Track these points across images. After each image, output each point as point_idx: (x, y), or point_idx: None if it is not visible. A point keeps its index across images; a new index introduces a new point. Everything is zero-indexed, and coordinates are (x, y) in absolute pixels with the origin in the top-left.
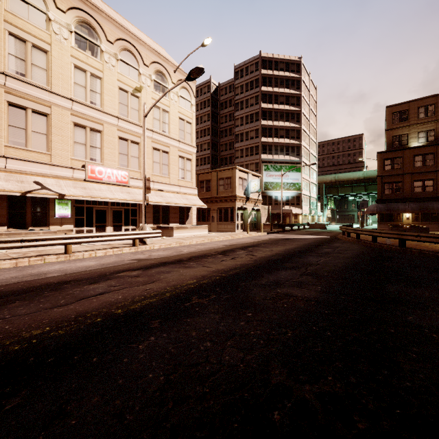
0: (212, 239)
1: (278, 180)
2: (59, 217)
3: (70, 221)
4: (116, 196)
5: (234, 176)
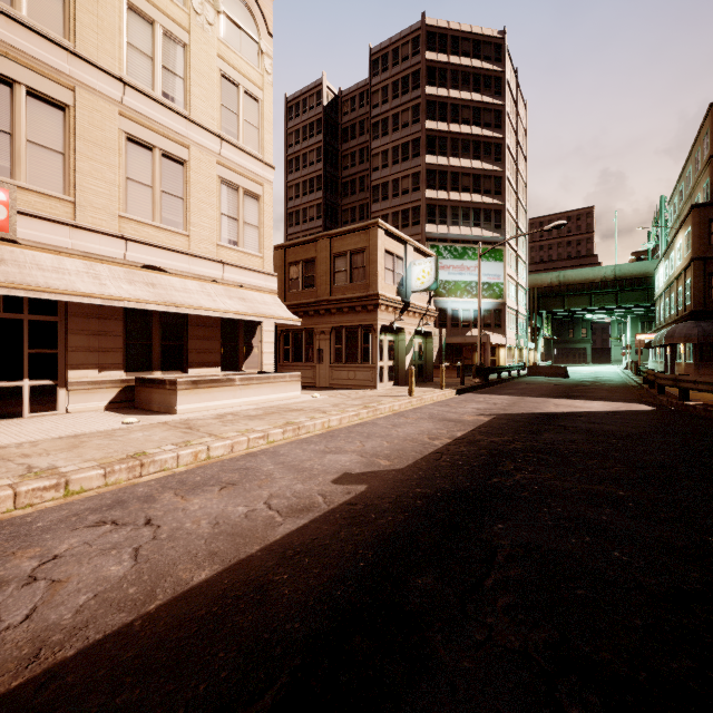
0: (303, 427)
1: (458, 277)
2: None
3: None
4: None
5: (374, 246)
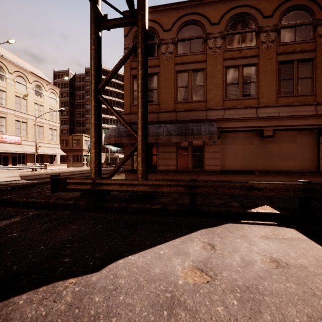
0: (69, 169)
1: None
2: None
3: None
4: (16, 150)
5: (82, 139)
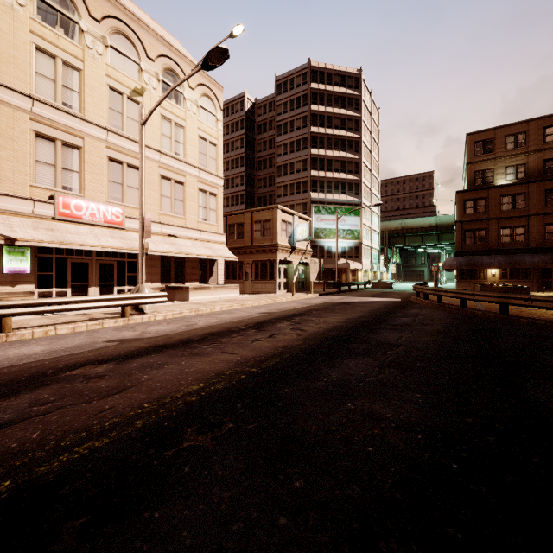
0: (244, 304)
1: (331, 226)
2: (9, 273)
3: (28, 278)
4: (102, 242)
5: (275, 218)
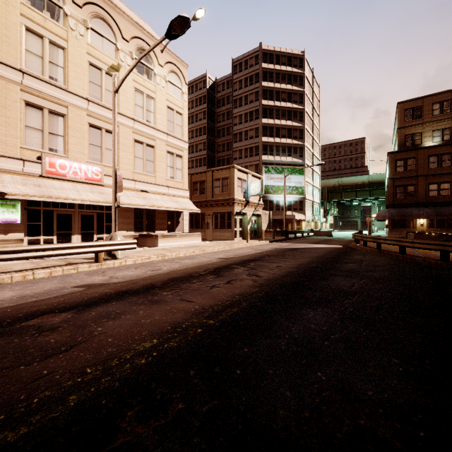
0: (205, 250)
1: (279, 184)
2: (2, 223)
3: (19, 228)
4: (83, 197)
5: (232, 176)
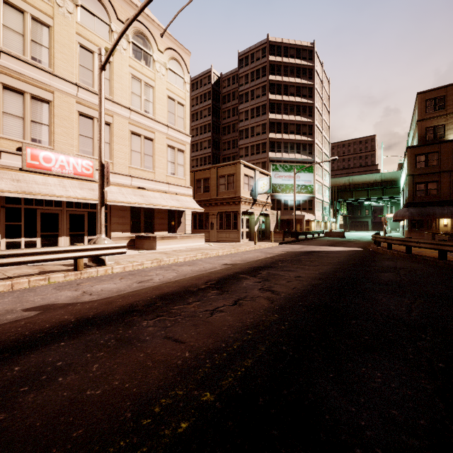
0: (208, 254)
1: (287, 182)
2: None
3: None
4: (69, 193)
5: (238, 173)
